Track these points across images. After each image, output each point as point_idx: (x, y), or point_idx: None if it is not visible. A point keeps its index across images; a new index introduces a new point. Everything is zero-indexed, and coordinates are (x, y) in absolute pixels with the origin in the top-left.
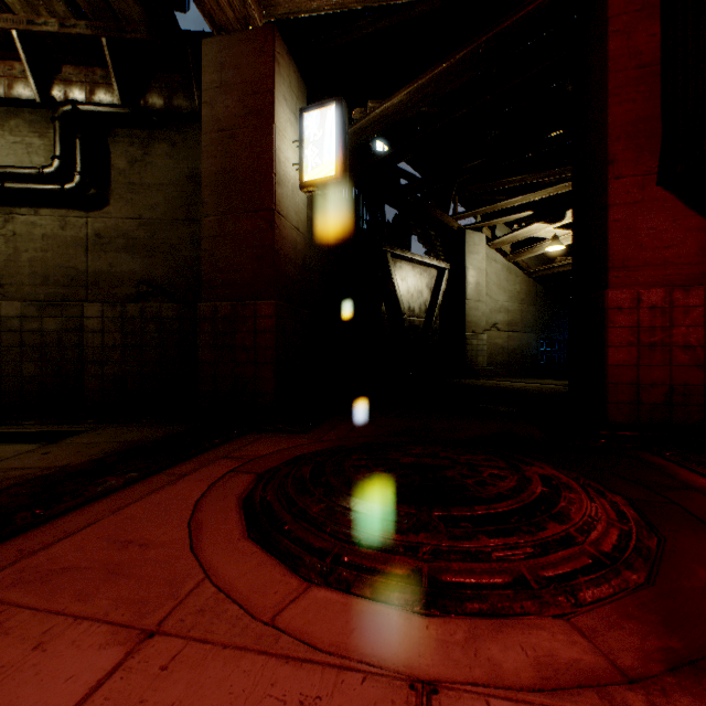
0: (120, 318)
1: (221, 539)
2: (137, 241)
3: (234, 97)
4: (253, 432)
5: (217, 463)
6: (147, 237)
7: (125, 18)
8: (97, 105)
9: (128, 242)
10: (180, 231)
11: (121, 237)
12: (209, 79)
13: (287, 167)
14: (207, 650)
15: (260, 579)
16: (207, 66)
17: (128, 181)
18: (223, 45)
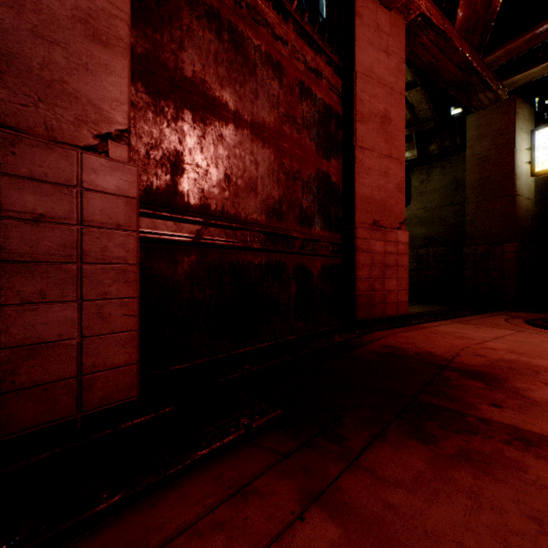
0: (415, 256)
1: (525, 326)
2: (423, 219)
3: (486, 140)
4: (506, 310)
5: (500, 315)
6: (428, 216)
7: (421, 119)
8: (407, 162)
9: (419, 220)
10: (446, 210)
11: (415, 218)
12: (470, 135)
13: (521, 166)
14: (540, 334)
15: (547, 332)
16: (469, 129)
17: (419, 191)
18: (479, 116)
